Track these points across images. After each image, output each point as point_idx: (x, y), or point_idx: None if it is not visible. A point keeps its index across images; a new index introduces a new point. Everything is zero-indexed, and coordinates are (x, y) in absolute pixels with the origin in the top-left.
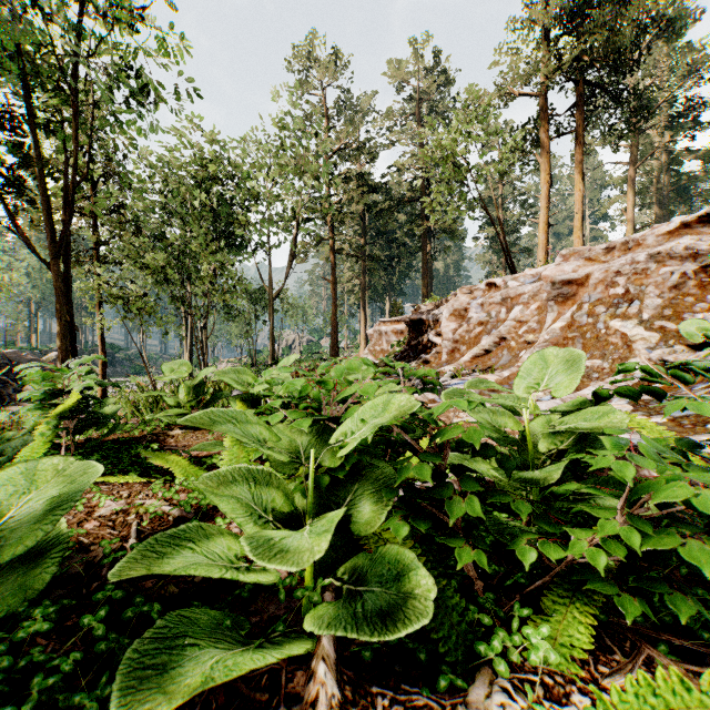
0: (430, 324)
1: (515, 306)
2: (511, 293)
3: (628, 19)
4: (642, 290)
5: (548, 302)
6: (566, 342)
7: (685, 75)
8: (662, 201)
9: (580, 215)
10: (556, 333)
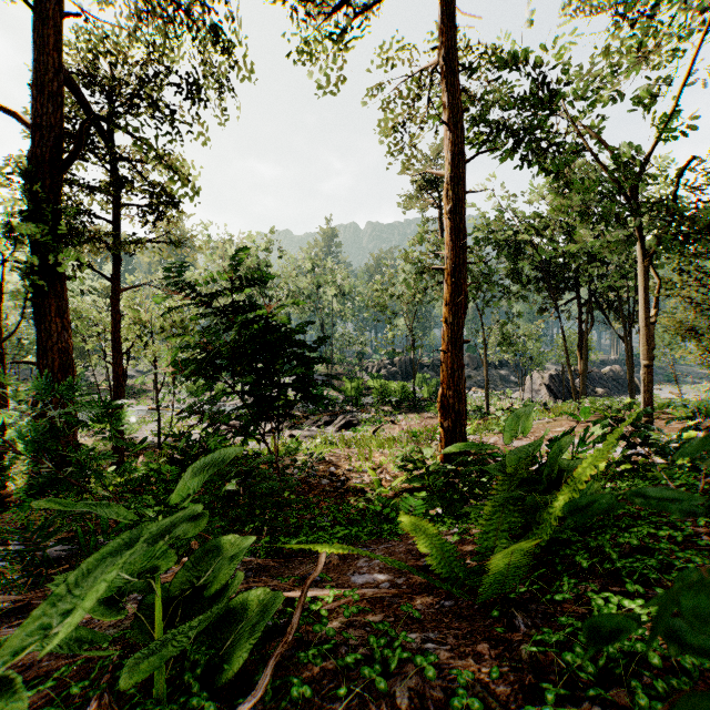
0: None
1: None
2: None
3: None
4: None
5: None
6: None
7: None
8: None
9: None
10: None
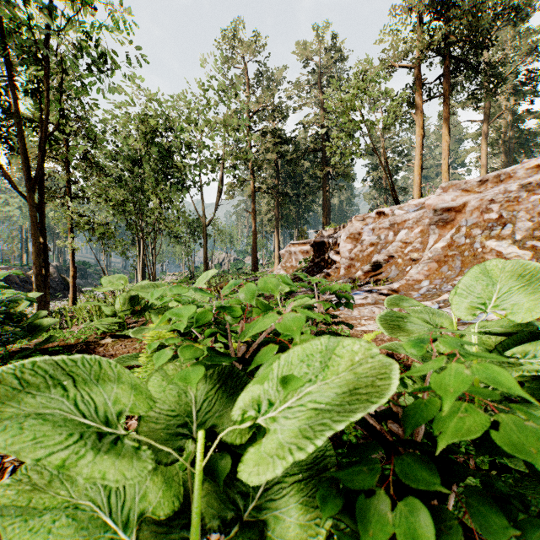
0: (331, 245)
1: (401, 230)
2: (398, 219)
3: (485, 5)
4: (514, 215)
5: (430, 226)
6: (446, 259)
7: (526, 53)
8: (508, 151)
9: (447, 161)
10: (438, 252)
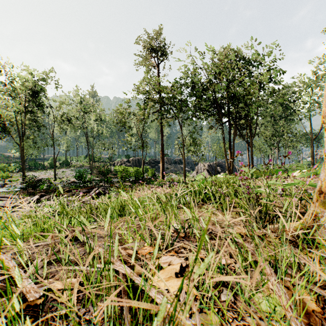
0: None
1: None
2: None
3: None
4: None
5: None
6: None
7: None
8: None
9: None
10: None
